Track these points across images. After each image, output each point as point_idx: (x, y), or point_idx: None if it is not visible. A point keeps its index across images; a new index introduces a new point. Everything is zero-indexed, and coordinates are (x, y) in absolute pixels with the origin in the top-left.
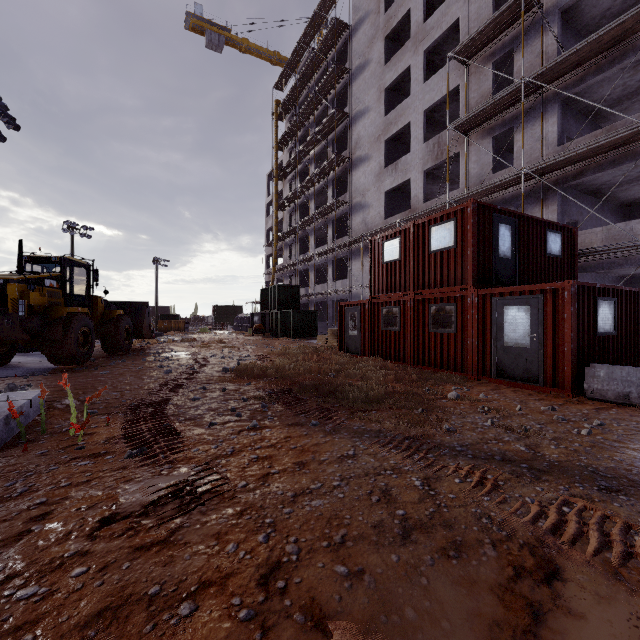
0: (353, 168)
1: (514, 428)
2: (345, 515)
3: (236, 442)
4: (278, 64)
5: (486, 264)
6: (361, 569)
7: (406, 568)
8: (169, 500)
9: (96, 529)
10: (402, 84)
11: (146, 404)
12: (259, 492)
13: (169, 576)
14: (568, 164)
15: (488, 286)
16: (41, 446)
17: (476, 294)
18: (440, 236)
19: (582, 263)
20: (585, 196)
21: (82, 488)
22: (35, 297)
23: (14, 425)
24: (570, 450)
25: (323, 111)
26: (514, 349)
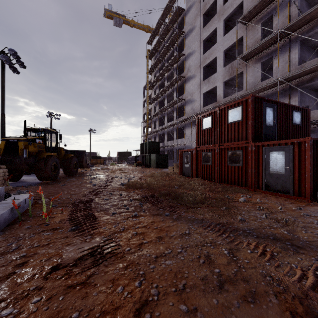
0: (186, 82)
1: (279, 220)
2: (185, 271)
3: (125, 224)
4: (149, 32)
5: (259, 129)
6: (195, 308)
7: (222, 308)
8: (88, 257)
9: (48, 273)
10: (212, 38)
11: (81, 202)
12: (137, 254)
13: (84, 306)
14: (304, 75)
15: (260, 141)
16: (28, 223)
17: (254, 145)
18: (233, 114)
19: (312, 128)
20: (313, 92)
21: (44, 248)
22: (31, 148)
23: (16, 212)
24: (314, 234)
25: (171, 54)
26: (275, 175)
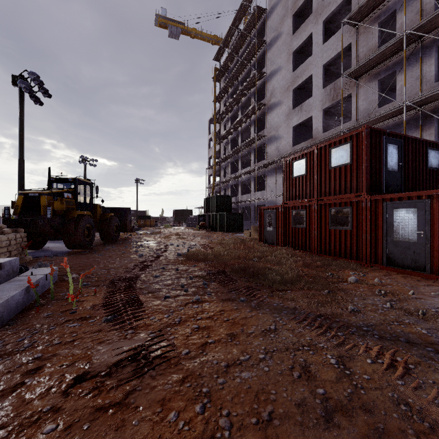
0: (269, 111)
1: (412, 311)
2: (271, 390)
3: (183, 313)
4: (216, 44)
5: (377, 176)
6: None
7: None
8: (128, 363)
9: (70, 386)
10: (306, 48)
11: (122, 279)
12: (198, 360)
13: None
14: None
15: (379, 193)
16: (48, 309)
17: (369, 199)
18: (338, 155)
19: None
20: None
21: (68, 347)
22: (57, 204)
23: (33, 293)
24: None
25: (247, 72)
26: (403, 243)
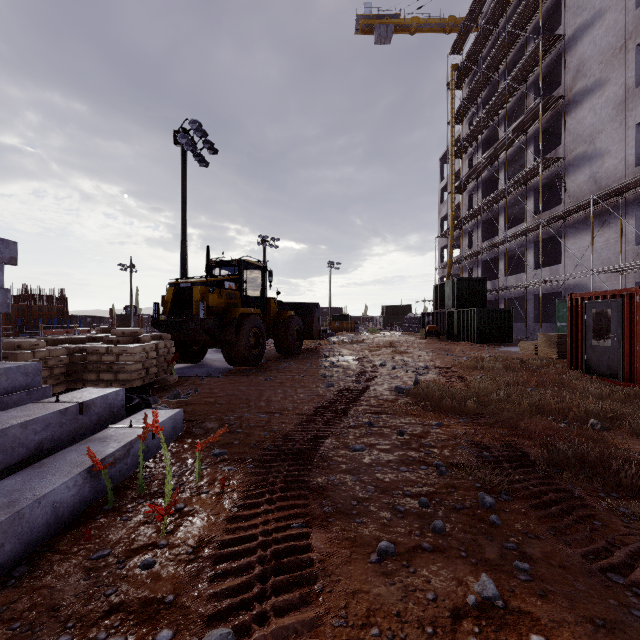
0: (571, 108)
1: None
2: None
3: None
4: (453, 30)
5: None
6: None
7: None
8: None
9: None
10: None
11: (285, 453)
12: None
13: None
14: None
15: None
16: (113, 532)
17: None
18: None
19: None
20: None
21: None
22: (213, 299)
23: (114, 472)
24: None
25: (518, 51)
26: None
